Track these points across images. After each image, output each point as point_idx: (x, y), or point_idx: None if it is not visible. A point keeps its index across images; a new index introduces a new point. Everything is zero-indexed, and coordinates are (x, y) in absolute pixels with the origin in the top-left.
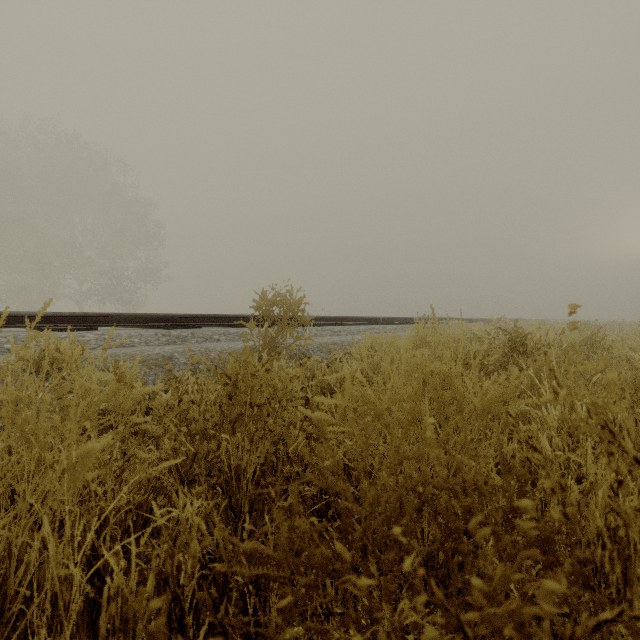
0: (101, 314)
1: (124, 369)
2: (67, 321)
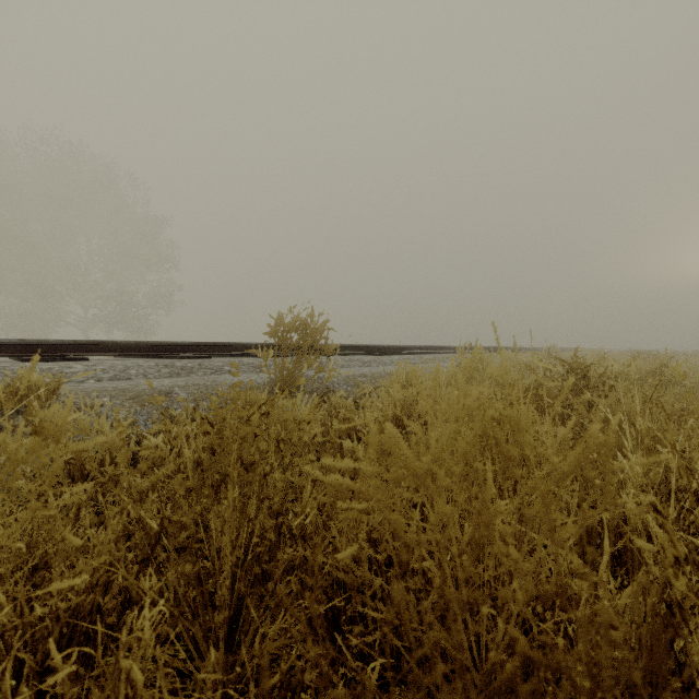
0: (94, 342)
1: (52, 415)
2: (54, 350)
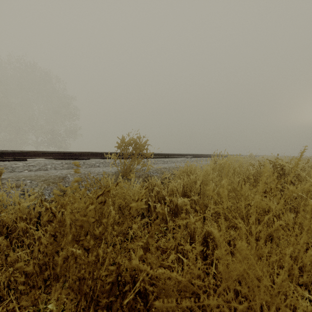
0: (31, 151)
1: None
2: (10, 155)
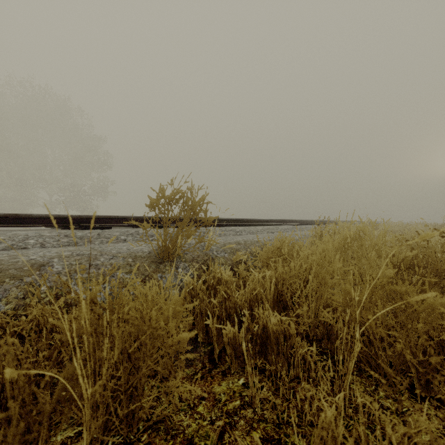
0: (8, 215)
1: None
2: None
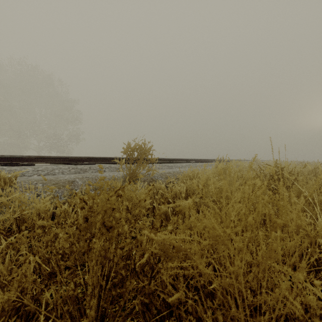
0: (38, 156)
1: None
2: (18, 160)
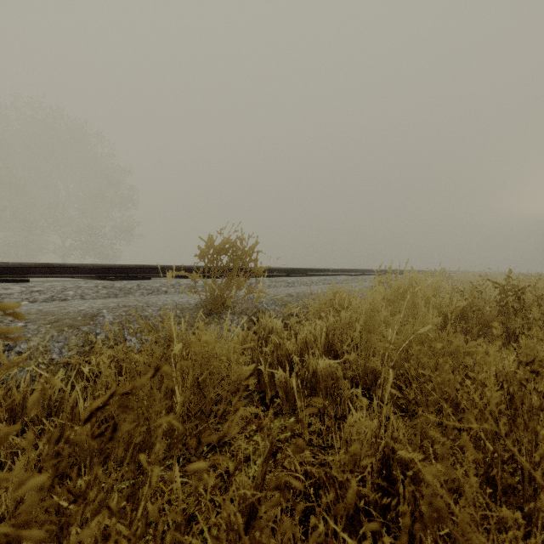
0: (40, 264)
1: None
2: None
